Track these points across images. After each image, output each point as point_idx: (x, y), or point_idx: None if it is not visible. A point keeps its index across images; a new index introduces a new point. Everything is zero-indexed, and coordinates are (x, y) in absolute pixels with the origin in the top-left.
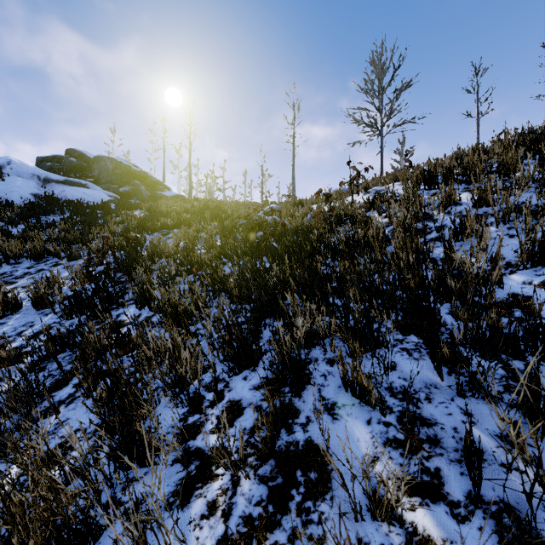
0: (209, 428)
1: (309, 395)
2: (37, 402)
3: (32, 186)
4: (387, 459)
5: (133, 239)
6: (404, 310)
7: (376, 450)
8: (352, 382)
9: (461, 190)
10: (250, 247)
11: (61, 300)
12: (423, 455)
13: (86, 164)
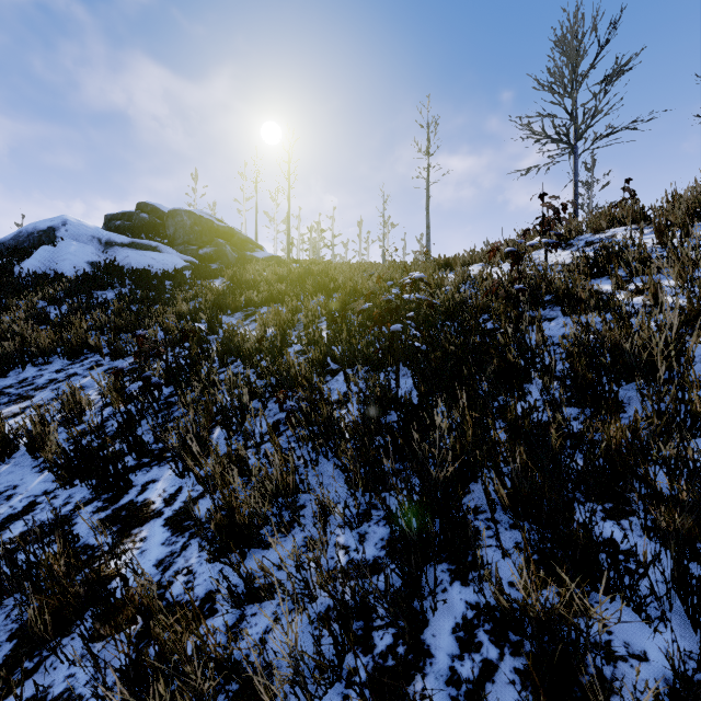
0: None
1: None
2: None
3: (90, 251)
4: None
5: (194, 331)
6: None
7: None
8: None
9: None
10: (377, 350)
11: (52, 457)
12: None
13: (160, 221)
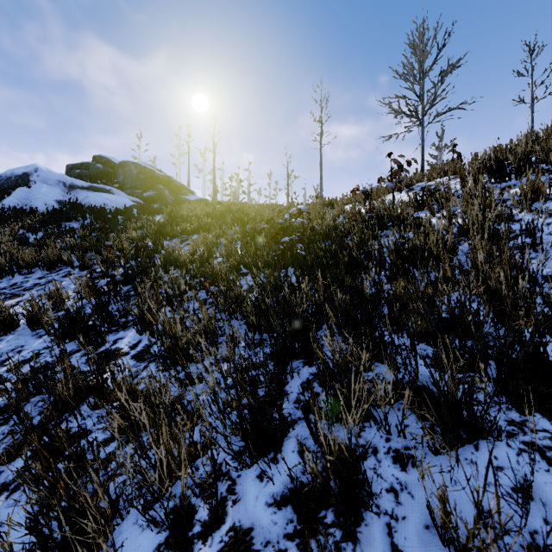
0: None
1: (371, 540)
2: None
3: (57, 192)
4: None
5: (144, 247)
6: (511, 364)
7: None
8: (466, 546)
9: (548, 181)
10: (274, 256)
11: (51, 322)
12: None
13: (112, 170)
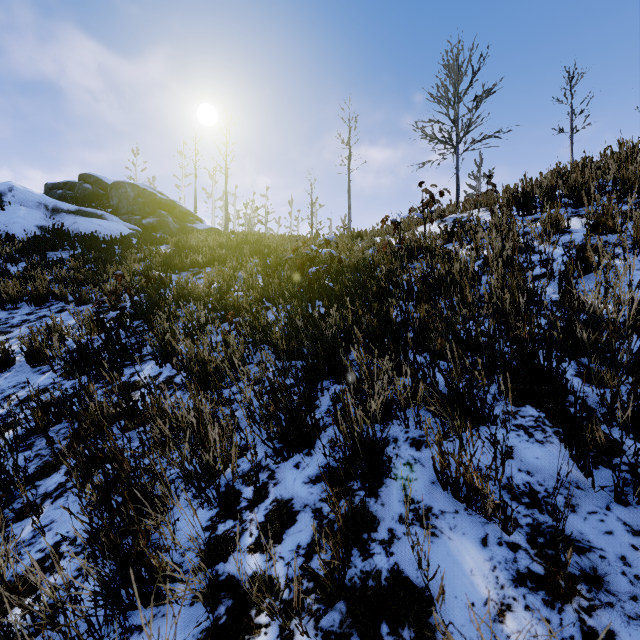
0: (246, 544)
1: (390, 494)
2: (12, 497)
3: (38, 216)
4: (524, 609)
5: (154, 279)
6: (513, 370)
7: (503, 591)
8: (456, 480)
9: (568, 215)
10: (300, 288)
11: (60, 354)
12: (581, 604)
13: (103, 192)
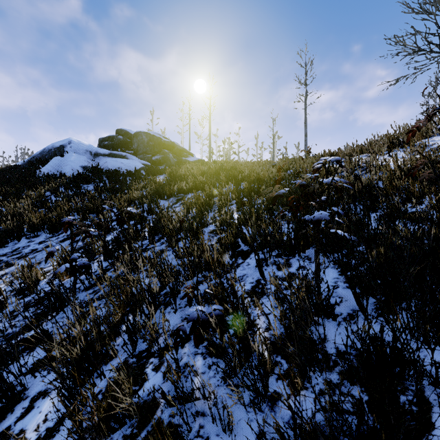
0: None
1: None
2: None
3: (83, 159)
4: None
5: (128, 214)
6: None
7: None
8: None
9: None
10: (293, 238)
11: None
12: None
13: (129, 140)
